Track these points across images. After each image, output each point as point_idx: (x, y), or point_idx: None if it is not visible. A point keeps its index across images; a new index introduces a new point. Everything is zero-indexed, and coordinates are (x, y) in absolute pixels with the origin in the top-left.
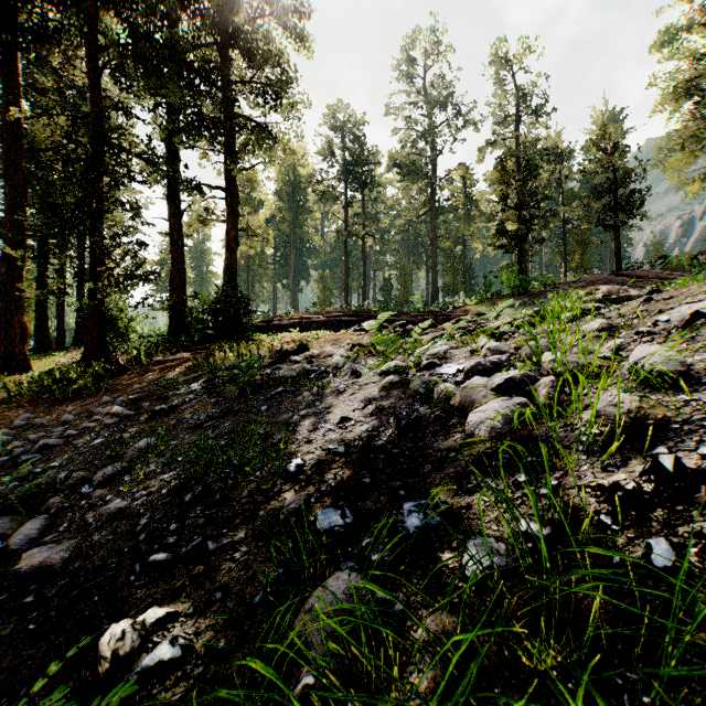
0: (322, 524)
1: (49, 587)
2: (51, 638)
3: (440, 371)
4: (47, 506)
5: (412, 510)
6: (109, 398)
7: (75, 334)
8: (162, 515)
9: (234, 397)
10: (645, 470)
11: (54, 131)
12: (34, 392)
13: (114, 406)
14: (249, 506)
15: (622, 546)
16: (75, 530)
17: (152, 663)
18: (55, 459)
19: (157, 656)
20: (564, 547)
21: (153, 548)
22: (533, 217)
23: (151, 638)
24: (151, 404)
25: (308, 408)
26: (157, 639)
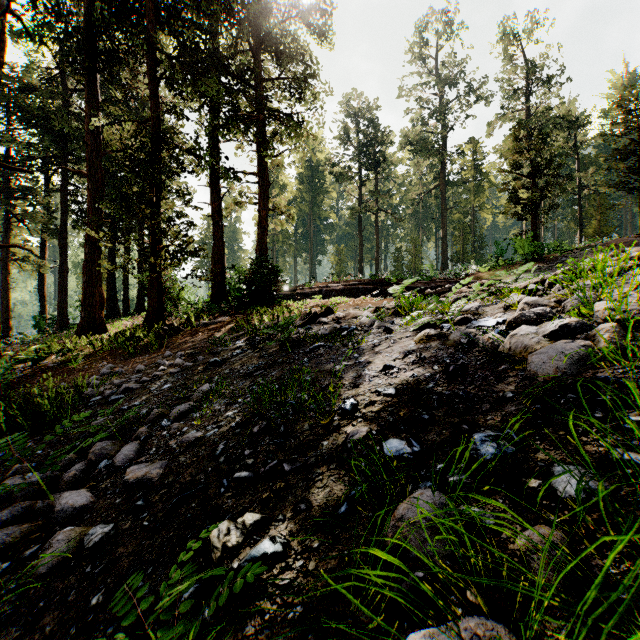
0: (390, 451)
1: (152, 495)
2: (162, 532)
3: (478, 324)
4: (137, 435)
5: (484, 439)
6: (170, 353)
7: (137, 303)
8: (236, 443)
9: (275, 352)
10: None
11: (123, 136)
12: (111, 348)
13: (175, 359)
14: (313, 437)
15: None
16: (163, 453)
17: (259, 555)
18: (136, 399)
19: (262, 550)
20: None
21: (235, 468)
22: (548, 184)
23: (252, 536)
24: (205, 357)
25: (347, 359)
26: (256, 537)
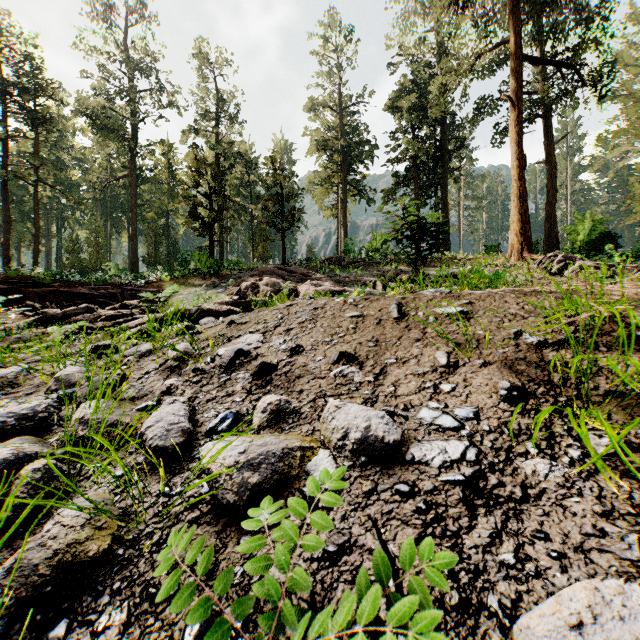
0: None
1: None
2: None
3: None
4: None
5: None
6: None
7: None
8: None
9: None
10: None
11: None
12: None
13: None
14: None
15: None
16: None
17: None
18: None
19: None
20: None
21: None
22: (222, 209)
23: None
24: None
25: None
26: None
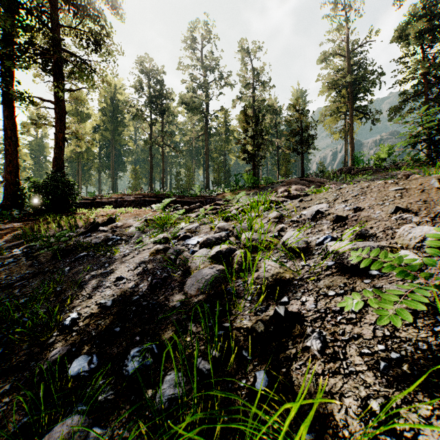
0: (72, 371)
1: None
2: None
3: (188, 242)
4: None
5: (135, 355)
6: None
7: None
8: None
9: (47, 260)
10: (271, 316)
11: None
12: None
13: None
14: (25, 358)
15: (249, 372)
16: None
17: None
18: None
19: None
20: (217, 377)
21: None
22: (260, 144)
23: None
24: None
25: (99, 269)
26: None
